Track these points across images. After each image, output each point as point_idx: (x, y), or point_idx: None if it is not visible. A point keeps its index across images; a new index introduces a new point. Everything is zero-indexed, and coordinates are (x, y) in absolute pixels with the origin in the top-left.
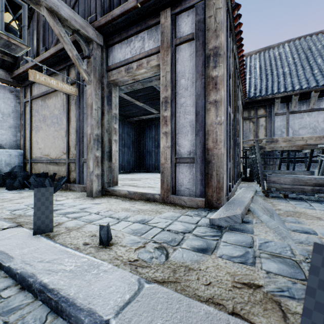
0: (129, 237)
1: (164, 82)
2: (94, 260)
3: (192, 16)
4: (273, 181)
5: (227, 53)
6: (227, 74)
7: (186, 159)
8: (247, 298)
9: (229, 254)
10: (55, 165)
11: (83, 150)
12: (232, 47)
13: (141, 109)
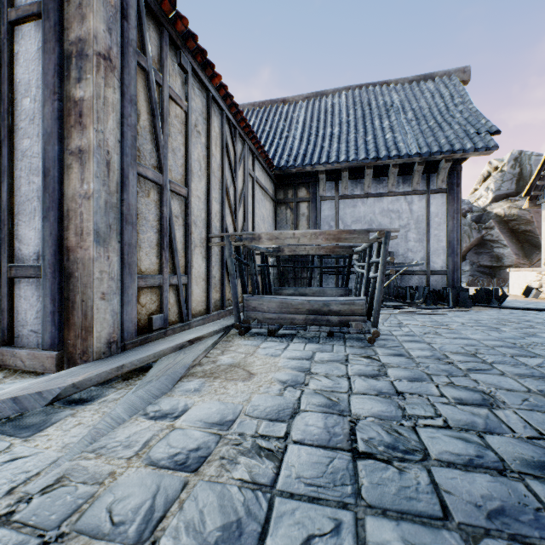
0: None
1: None
2: None
3: None
4: (254, 308)
5: (124, 60)
6: (124, 102)
7: (27, 269)
8: None
9: None
10: None
11: None
12: (180, 62)
13: None
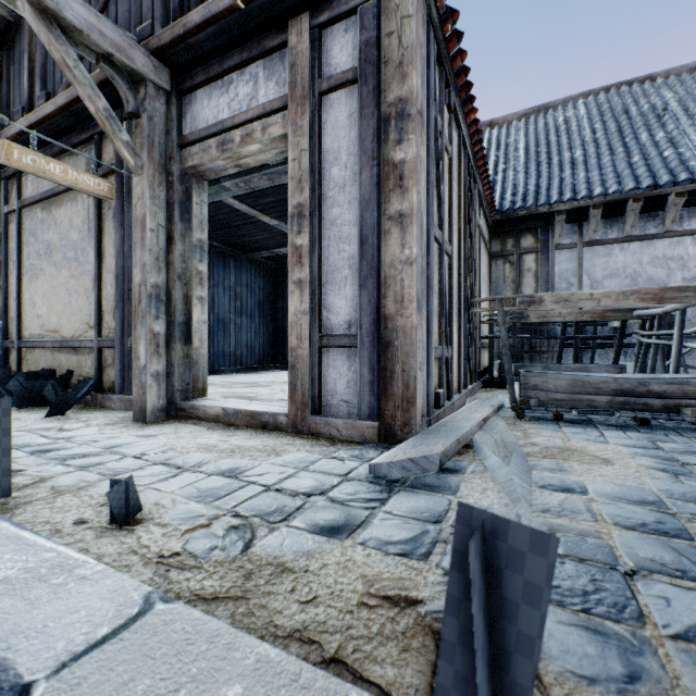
0: (184, 506)
1: (296, 172)
2: (72, 555)
3: (353, 32)
4: (534, 387)
5: (428, 113)
6: (428, 158)
7: (341, 338)
8: (378, 628)
9: (384, 538)
10: (71, 354)
11: (130, 320)
12: (449, 102)
13: (275, 233)
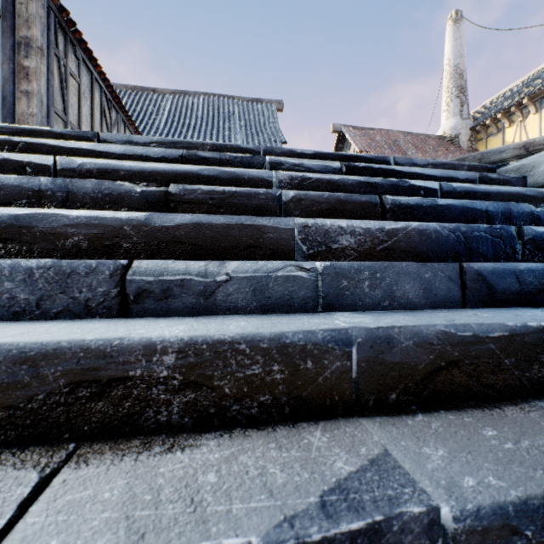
0: None
1: None
2: None
3: None
4: None
5: (49, 51)
6: (49, 73)
7: None
8: None
9: None
10: None
11: None
12: (76, 54)
13: None
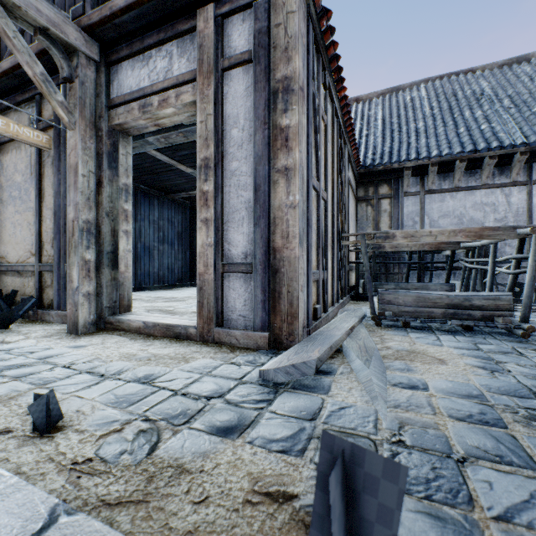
0: (102, 412)
1: (203, 132)
2: None
3: (249, 22)
4: (388, 302)
5: (308, 89)
6: (308, 124)
7: (239, 265)
8: (259, 525)
9: (269, 436)
10: (16, 276)
11: (66, 249)
12: (324, 82)
13: (190, 179)
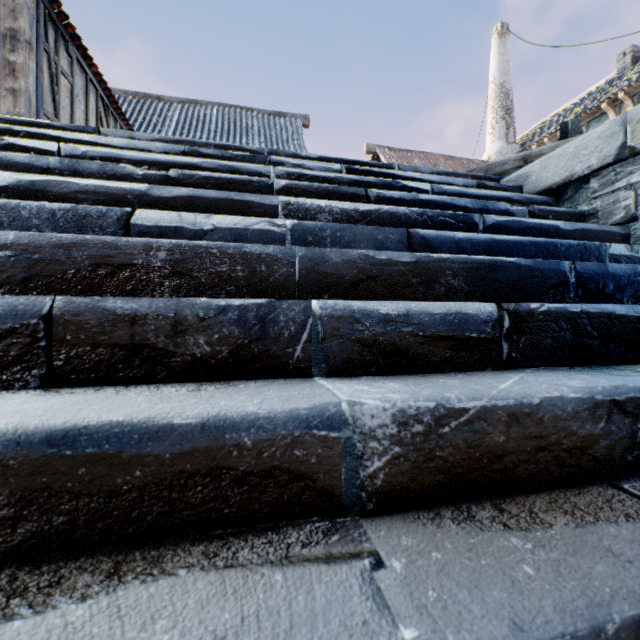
0: None
1: None
2: None
3: None
4: None
5: (38, 46)
6: (38, 70)
7: None
8: None
9: None
10: None
11: None
12: (68, 51)
13: None
